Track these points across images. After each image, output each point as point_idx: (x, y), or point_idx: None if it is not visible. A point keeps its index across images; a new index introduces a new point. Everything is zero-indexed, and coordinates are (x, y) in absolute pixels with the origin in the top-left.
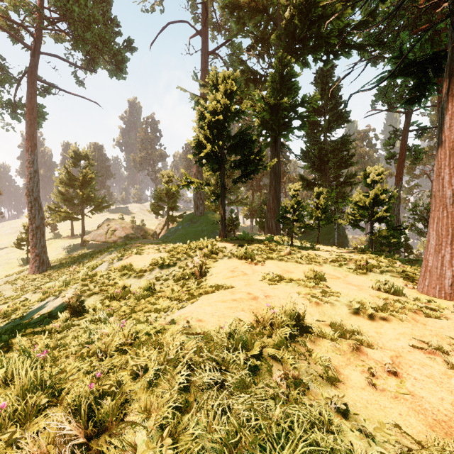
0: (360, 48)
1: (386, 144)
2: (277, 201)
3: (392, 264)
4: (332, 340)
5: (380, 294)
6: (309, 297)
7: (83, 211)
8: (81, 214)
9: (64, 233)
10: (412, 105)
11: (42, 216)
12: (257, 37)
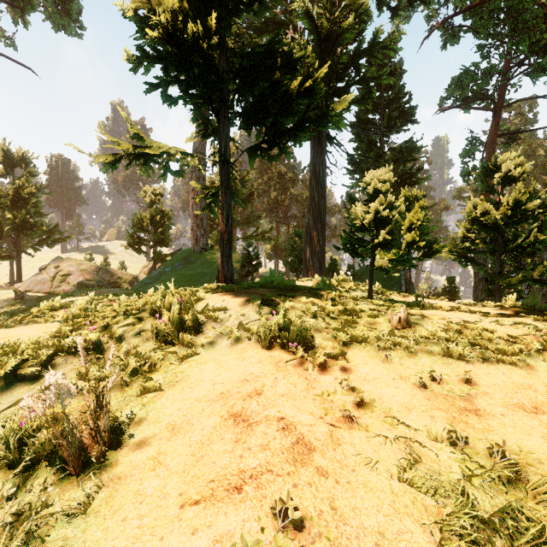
0: None
1: (463, 154)
2: (320, 225)
3: None
4: None
5: None
6: None
7: (18, 245)
8: (16, 250)
9: (4, 280)
10: None
11: None
12: None
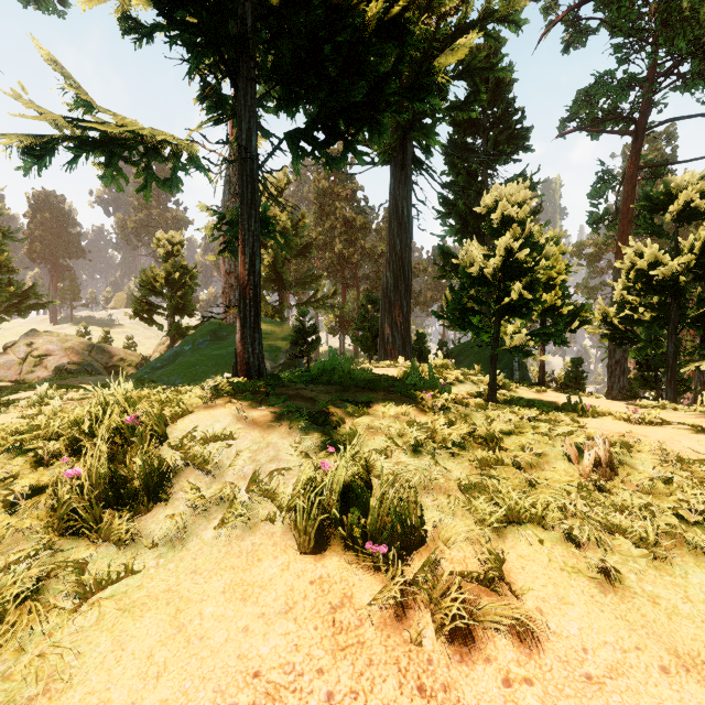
0: None
1: (593, 194)
2: (404, 286)
3: None
4: None
5: None
6: None
7: None
8: None
9: None
10: None
11: None
12: None
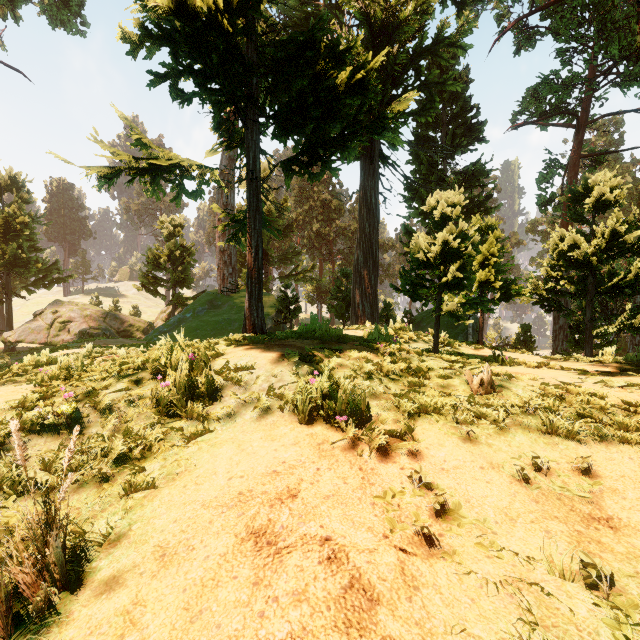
0: None
1: (540, 179)
2: (372, 262)
3: None
4: None
5: None
6: None
7: (8, 286)
8: (5, 292)
9: None
10: None
11: None
12: None
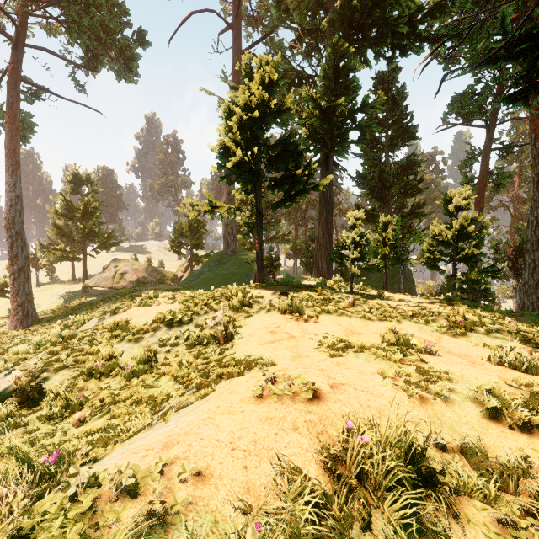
0: (435, 41)
1: (462, 166)
2: (328, 235)
3: (496, 319)
4: (486, 502)
5: (517, 375)
6: (405, 385)
7: (85, 249)
8: (83, 253)
9: (64, 276)
10: (514, 103)
11: (27, 255)
12: (302, 30)
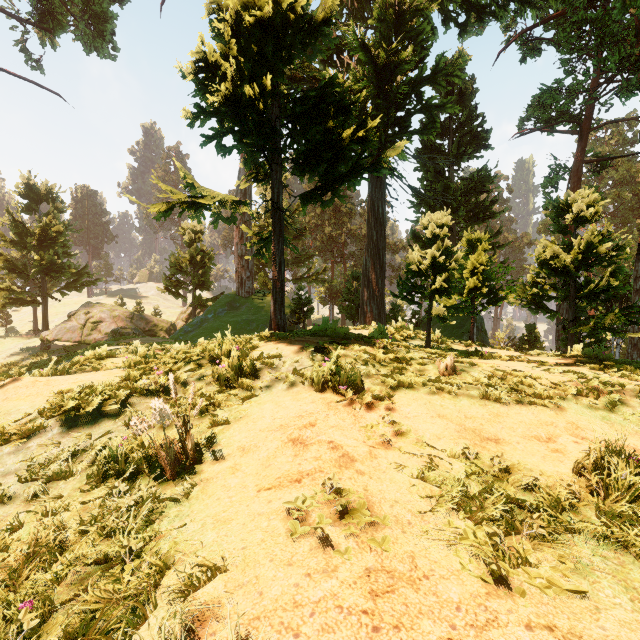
0: None
1: (545, 184)
2: (379, 267)
3: None
4: None
5: None
6: None
7: (45, 289)
8: (42, 295)
9: (26, 327)
10: None
11: None
12: None
